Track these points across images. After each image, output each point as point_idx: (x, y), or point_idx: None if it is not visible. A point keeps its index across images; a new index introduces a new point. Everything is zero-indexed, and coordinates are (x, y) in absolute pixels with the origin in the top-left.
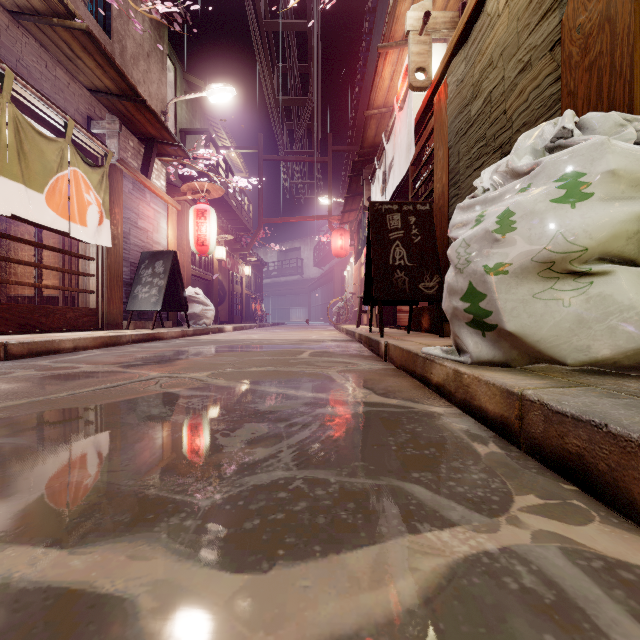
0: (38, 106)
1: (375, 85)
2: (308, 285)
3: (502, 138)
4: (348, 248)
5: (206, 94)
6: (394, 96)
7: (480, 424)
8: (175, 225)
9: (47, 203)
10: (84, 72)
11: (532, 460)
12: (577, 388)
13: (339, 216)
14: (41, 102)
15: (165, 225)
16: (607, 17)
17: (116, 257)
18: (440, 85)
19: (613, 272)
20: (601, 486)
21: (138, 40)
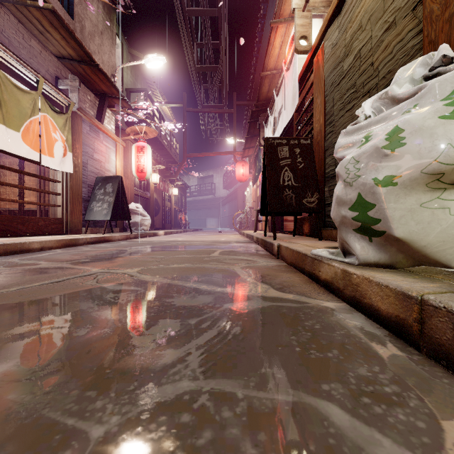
0: (16, 66)
1: (268, 52)
2: (219, 202)
3: (370, 84)
4: (248, 175)
5: (144, 62)
6: (282, 61)
7: (371, 320)
8: (122, 158)
9: (23, 139)
10: (52, 43)
11: (437, 366)
12: None
13: (241, 152)
14: (18, 63)
15: (114, 157)
16: None
17: (77, 180)
18: (318, 49)
19: None
20: None
21: (94, 21)
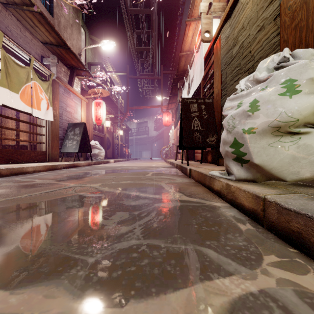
0: (16, 50)
1: (184, 40)
2: (151, 140)
3: (249, 65)
4: (171, 121)
5: (100, 45)
6: (194, 45)
7: (240, 212)
8: (85, 110)
9: (20, 99)
10: (39, 33)
11: (270, 233)
12: (294, 194)
13: (166, 105)
14: (17, 48)
15: (80, 110)
16: (304, 1)
17: (55, 126)
18: (217, 39)
19: (312, 132)
20: (312, 251)
21: (67, 18)
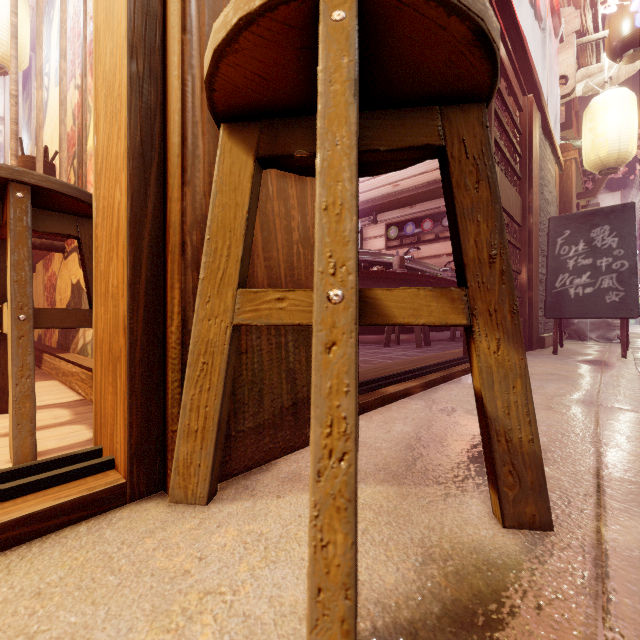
0: None
1: None
2: None
3: None
4: None
5: None
6: None
7: None
8: None
9: None
10: None
11: None
12: None
13: None
14: None
15: None
16: None
17: None
18: (536, 103)
19: None
20: None
21: None
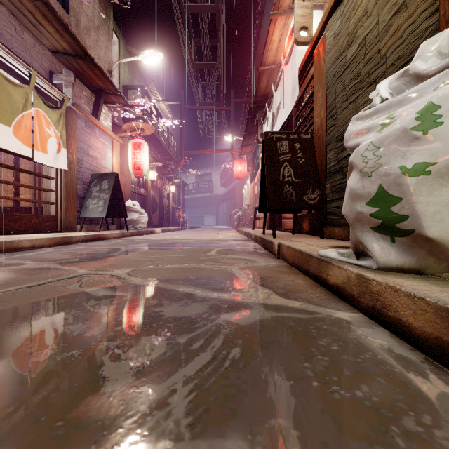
0: (7, 59)
1: (267, 46)
2: (217, 199)
3: (376, 73)
4: (245, 172)
5: (141, 57)
6: (281, 55)
7: (398, 338)
8: (118, 154)
9: (14, 134)
10: (46, 36)
11: None
12: None
13: (239, 149)
14: (9, 56)
15: (110, 154)
16: None
17: (72, 177)
18: (319, 40)
19: None
20: None
21: (90, 16)
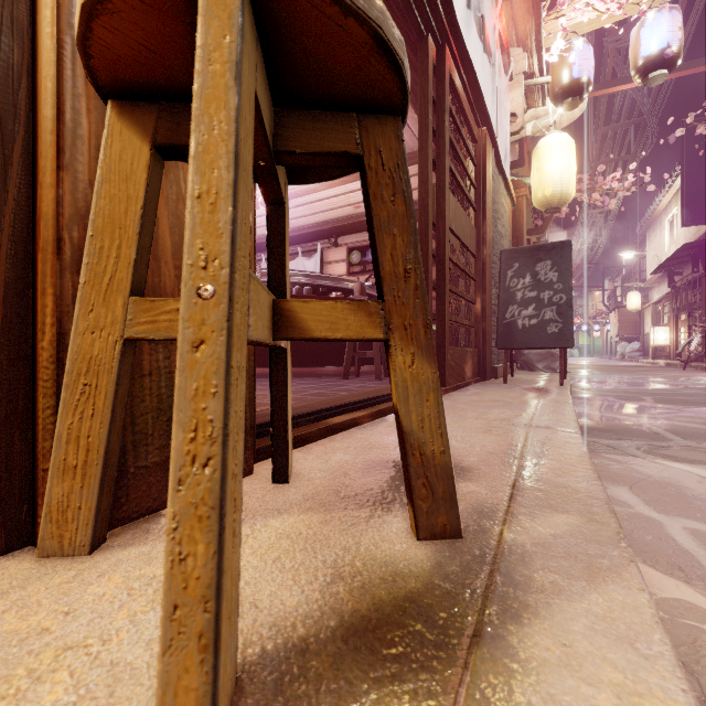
0: None
1: None
2: None
3: None
4: None
5: None
6: None
7: None
8: None
9: None
10: None
11: None
12: None
13: None
14: None
15: None
16: None
17: None
18: (490, 136)
19: None
20: None
21: None
